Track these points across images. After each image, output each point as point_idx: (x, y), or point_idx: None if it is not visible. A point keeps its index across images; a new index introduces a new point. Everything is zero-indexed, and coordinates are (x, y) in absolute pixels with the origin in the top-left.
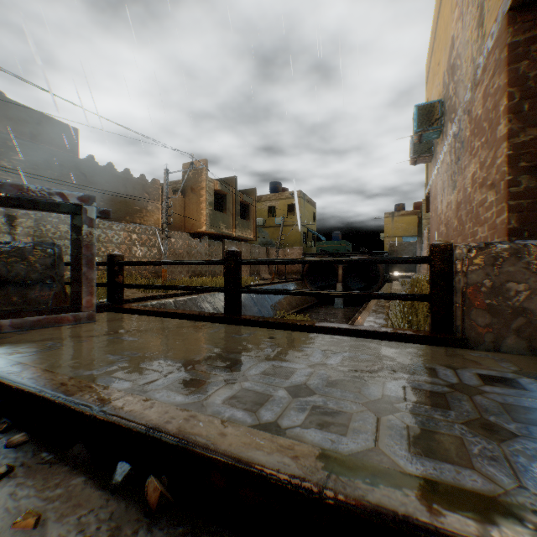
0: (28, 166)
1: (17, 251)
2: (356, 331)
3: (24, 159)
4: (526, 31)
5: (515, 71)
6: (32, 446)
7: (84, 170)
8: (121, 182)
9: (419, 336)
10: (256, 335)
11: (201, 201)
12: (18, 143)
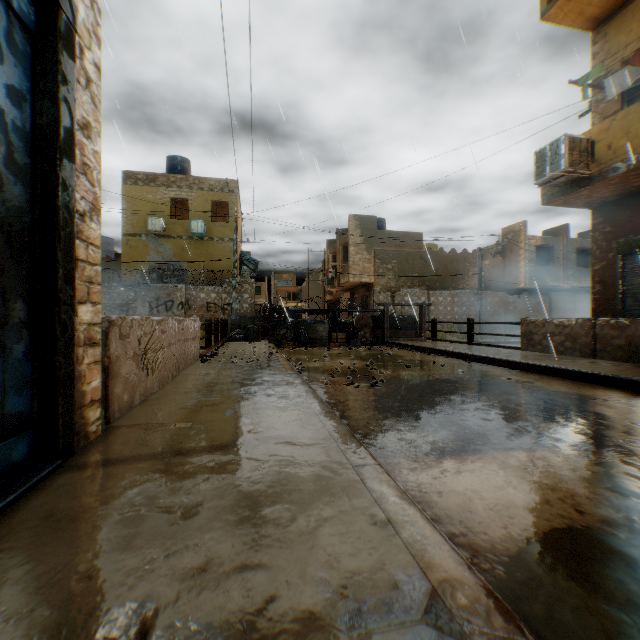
0: (397, 265)
1: (404, 318)
2: (496, 346)
3: (396, 262)
4: (596, 218)
5: (592, 236)
6: (415, 351)
7: (425, 259)
8: (448, 260)
9: (510, 347)
10: (467, 345)
11: (519, 260)
12: (393, 254)
